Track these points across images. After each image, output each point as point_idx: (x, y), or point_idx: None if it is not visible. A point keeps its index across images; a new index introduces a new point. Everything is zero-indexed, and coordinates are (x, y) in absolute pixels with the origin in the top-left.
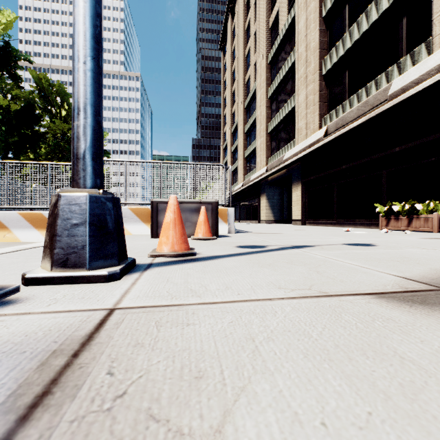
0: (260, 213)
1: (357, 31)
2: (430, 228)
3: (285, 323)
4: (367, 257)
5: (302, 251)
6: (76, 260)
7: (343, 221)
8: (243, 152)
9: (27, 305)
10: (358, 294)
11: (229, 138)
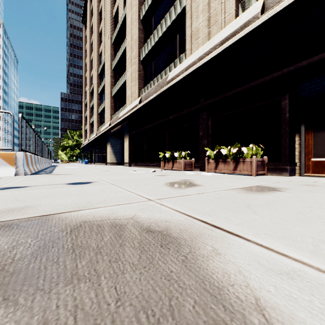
0: (107, 157)
1: (157, 36)
2: (181, 168)
3: None
4: (11, 197)
5: None
6: None
7: (149, 163)
8: (97, 109)
9: None
10: None
11: (88, 96)
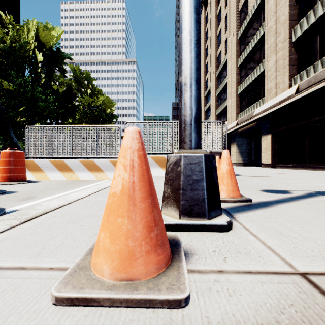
0: (231, 158)
1: None
2: None
3: None
4: None
5: None
6: (199, 211)
7: (315, 165)
8: (214, 111)
9: (205, 259)
10: None
11: (203, 100)
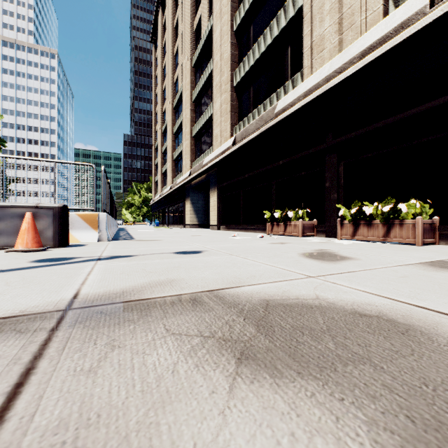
0: (186, 217)
1: (257, 51)
2: (297, 233)
3: None
4: (137, 268)
5: (94, 263)
6: None
7: (246, 226)
8: (171, 154)
9: None
10: None
11: (160, 138)
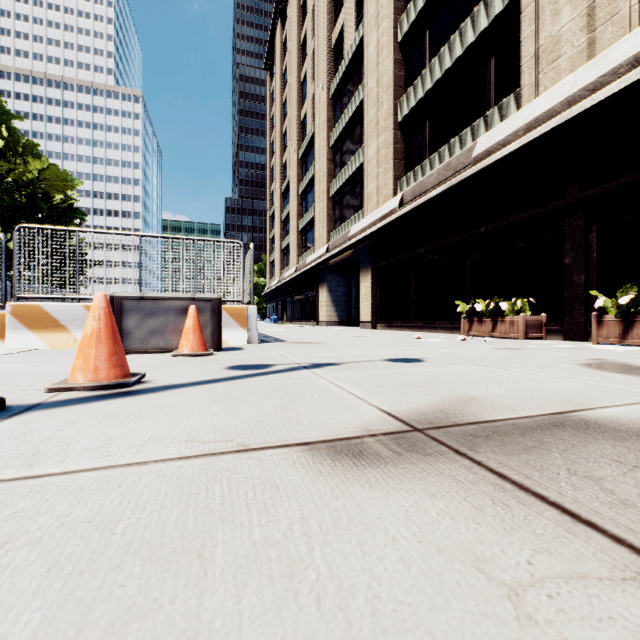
0: (320, 311)
1: (438, 68)
2: (516, 334)
3: (105, 507)
4: (386, 381)
5: (312, 373)
6: None
7: (422, 323)
8: (296, 223)
9: None
10: (289, 445)
11: (279, 201)
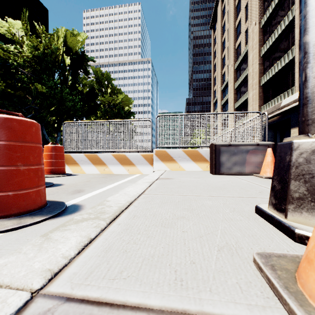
0: None
1: None
2: None
3: None
4: None
5: None
6: None
7: None
8: (233, 104)
9: None
10: None
11: (220, 94)
